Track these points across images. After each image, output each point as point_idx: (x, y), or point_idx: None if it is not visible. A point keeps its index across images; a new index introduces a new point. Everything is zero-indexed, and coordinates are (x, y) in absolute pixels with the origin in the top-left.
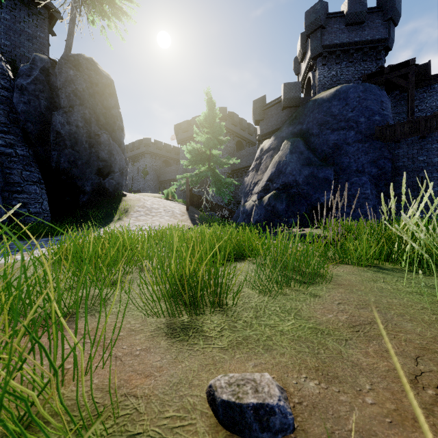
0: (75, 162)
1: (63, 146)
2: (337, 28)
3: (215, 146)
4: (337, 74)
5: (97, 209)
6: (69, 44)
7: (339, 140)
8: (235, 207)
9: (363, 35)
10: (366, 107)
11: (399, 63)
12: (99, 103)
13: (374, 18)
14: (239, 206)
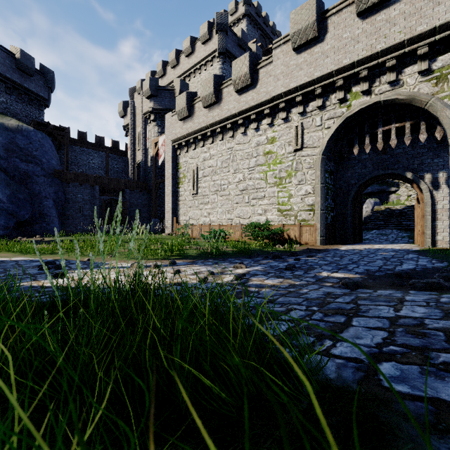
0: None
1: None
2: (9, 64)
3: None
4: (7, 102)
5: None
6: None
7: (29, 171)
8: None
9: (31, 86)
10: (46, 151)
11: (60, 127)
12: None
13: (39, 78)
14: None
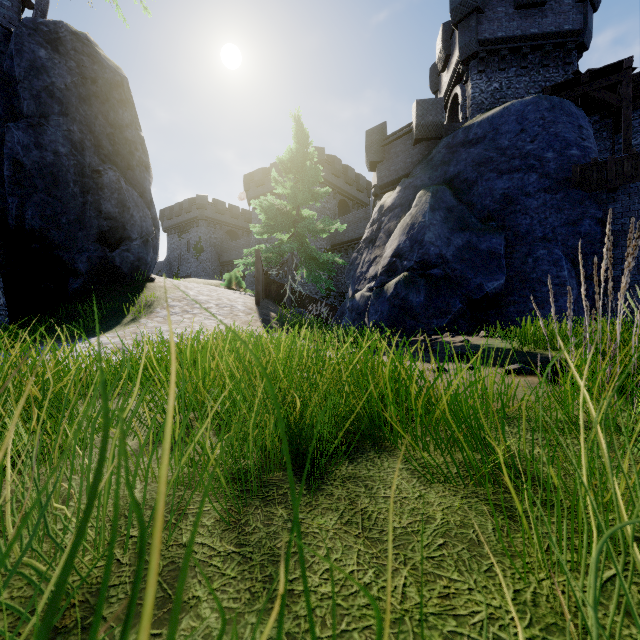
0: (55, 219)
1: (30, 189)
2: (501, 12)
3: (305, 202)
4: (501, 87)
5: (99, 302)
6: (41, 4)
7: (511, 189)
8: (337, 302)
9: (543, 25)
10: (555, 134)
11: (605, 67)
12: (100, 116)
13: None
14: (342, 300)
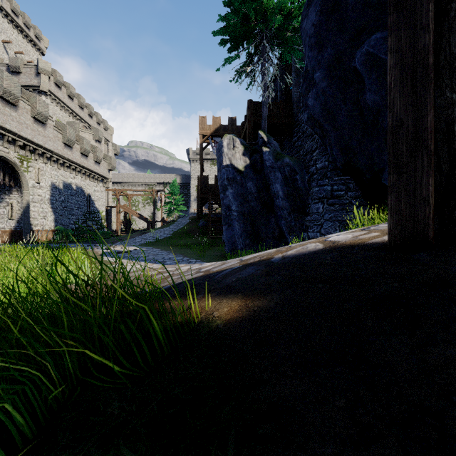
0: (349, 147)
1: (327, 134)
2: None
3: None
4: None
5: None
6: None
7: None
8: None
9: None
10: None
11: None
12: None
13: None
14: None
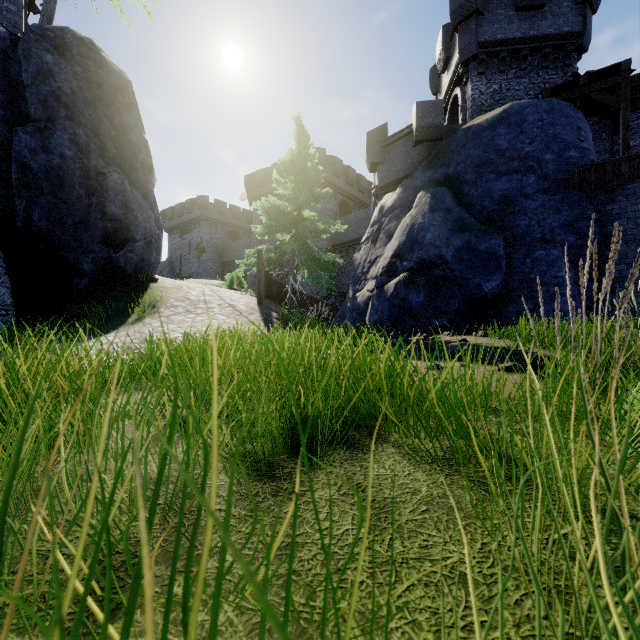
0: (61, 220)
1: (37, 191)
2: (501, 15)
3: (306, 203)
4: (500, 89)
5: (103, 302)
6: (48, 10)
7: (510, 190)
8: (338, 302)
9: (542, 27)
10: (554, 136)
11: (604, 69)
12: (105, 119)
13: None
14: (343, 300)
